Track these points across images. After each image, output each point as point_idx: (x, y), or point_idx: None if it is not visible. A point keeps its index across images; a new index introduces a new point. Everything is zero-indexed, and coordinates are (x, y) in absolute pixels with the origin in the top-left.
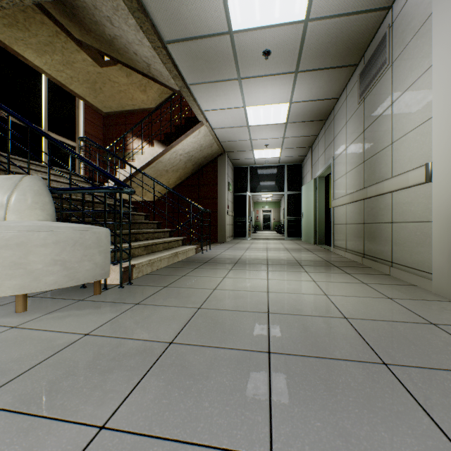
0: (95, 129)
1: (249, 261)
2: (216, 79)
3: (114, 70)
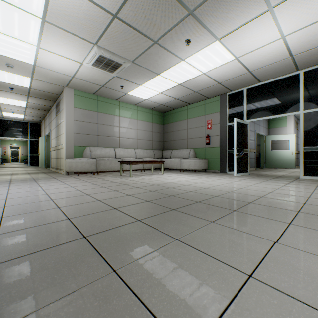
0: None
1: (2, 174)
2: None
3: None
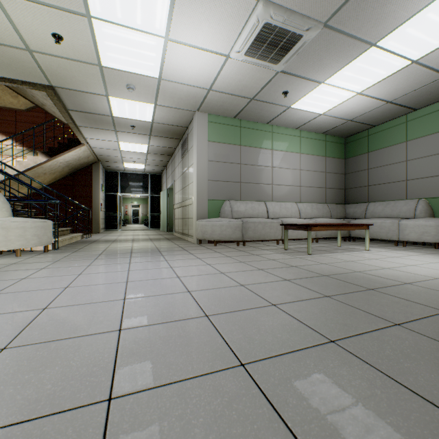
0: None
1: (123, 240)
2: (100, 128)
3: None
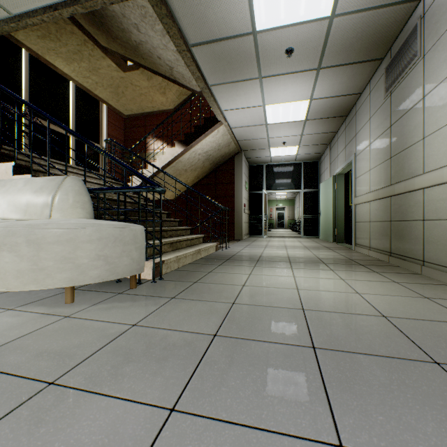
0: (117, 131)
1: (271, 258)
2: (237, 79)
3: (136, 74)
